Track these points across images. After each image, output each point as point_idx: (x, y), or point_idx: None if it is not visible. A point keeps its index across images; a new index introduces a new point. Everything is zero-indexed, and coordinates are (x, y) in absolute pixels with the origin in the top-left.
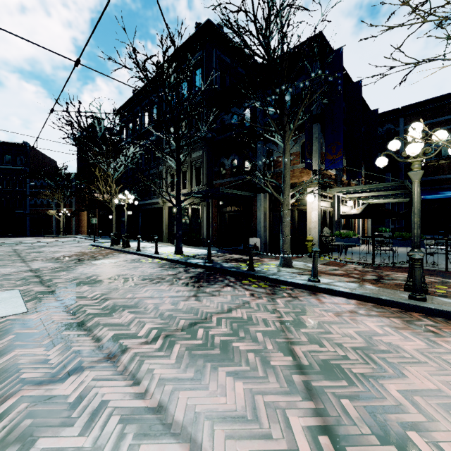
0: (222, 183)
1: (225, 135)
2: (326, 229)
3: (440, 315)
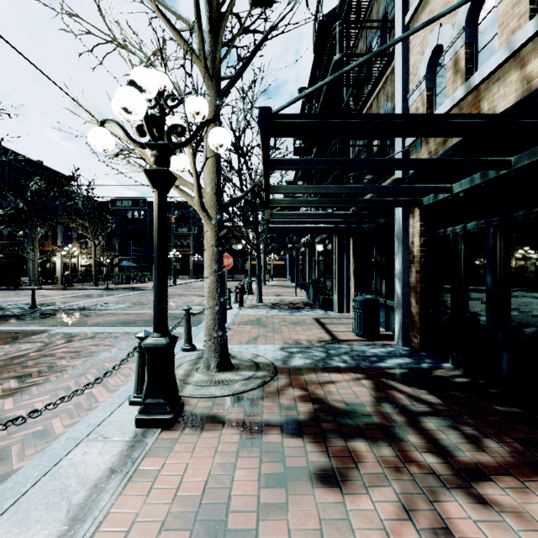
0: (1, 243)
1: (3, 214)
2: (68, 272)
3: (65, 289)
